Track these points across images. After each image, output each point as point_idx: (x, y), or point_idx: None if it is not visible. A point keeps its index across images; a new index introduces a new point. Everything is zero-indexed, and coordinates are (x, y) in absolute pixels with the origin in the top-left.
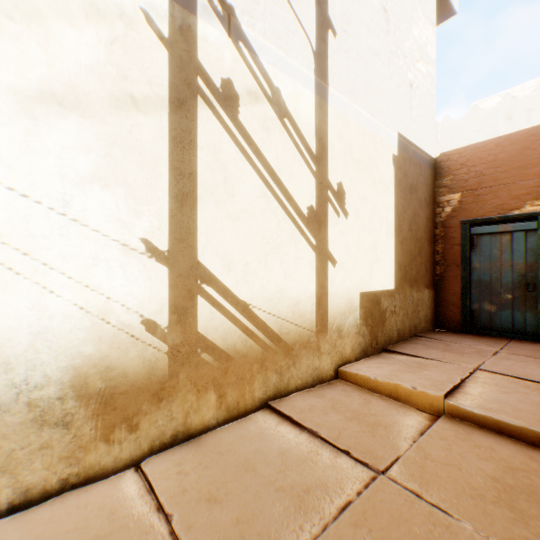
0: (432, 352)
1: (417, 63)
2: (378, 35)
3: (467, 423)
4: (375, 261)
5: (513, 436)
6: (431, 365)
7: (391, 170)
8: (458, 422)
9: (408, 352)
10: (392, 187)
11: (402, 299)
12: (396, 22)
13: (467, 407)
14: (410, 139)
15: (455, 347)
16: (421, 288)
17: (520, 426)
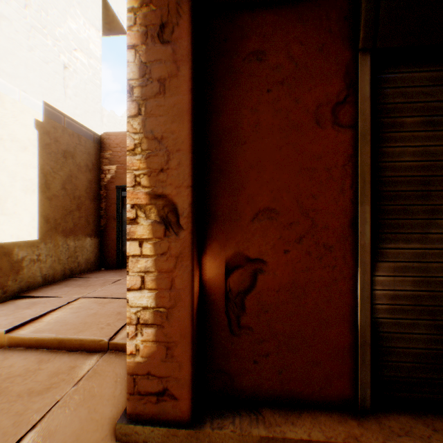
0: (64, 290)
1: (75, 52)
2: (9, 1)
3: (20, 348)
4: (4, 214)
5: (48, 347)
6: (44, 303)
7: (34, 133)
8: (11, 350)
9: (39, 294)
10: (35, 148)
11: (51, 247)
12: (41, 3)
13: (23, 335)
14: (65, 112)
15: (92, 281)
16: (82, 237)
17: (51, 338)
